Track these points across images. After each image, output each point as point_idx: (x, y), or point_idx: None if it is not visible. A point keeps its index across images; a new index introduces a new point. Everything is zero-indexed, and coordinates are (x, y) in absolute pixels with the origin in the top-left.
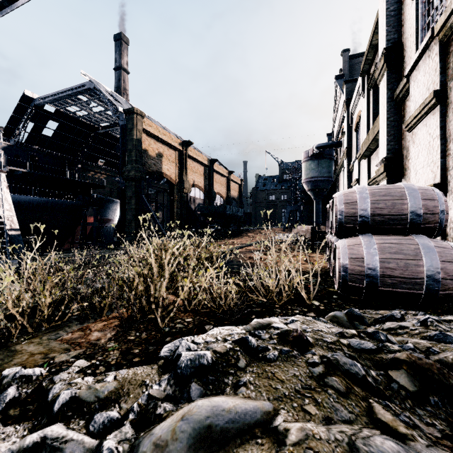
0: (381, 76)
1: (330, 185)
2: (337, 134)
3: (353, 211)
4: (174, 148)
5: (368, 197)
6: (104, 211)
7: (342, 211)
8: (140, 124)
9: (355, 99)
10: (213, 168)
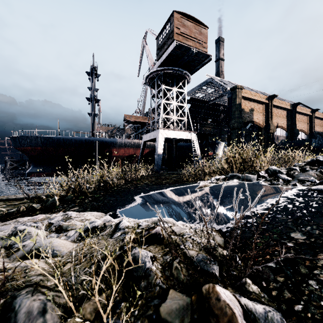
0: None
1: None
2: None
3: None
4: (262, 103)
5: None
6: (215, 149)
7: None
8: (240, 94)
9: None
10: (295, 110)
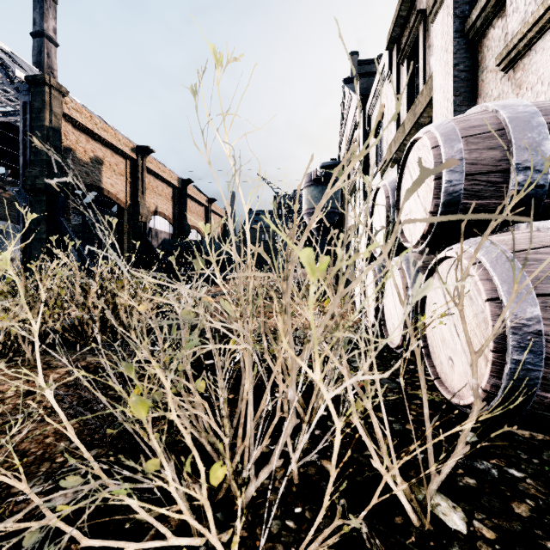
0: (440, 2)
1: (336, 218)
2: (346, 153)
3: (495, 157)
4: (123, 154)
5: (537, 111)
6: None
7: (461, 158)
8: (57, 104)
9: (376, 91)
10: (186, 191)
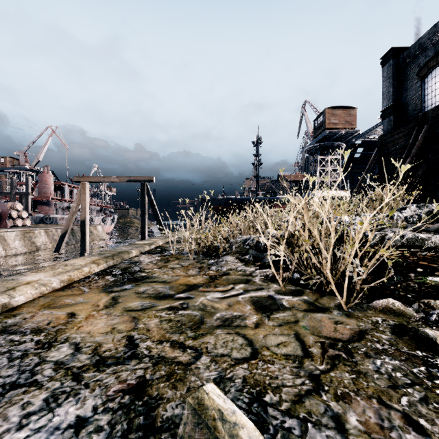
0: None
1: None
2: None
3: None
4: None
5: None
6: None
7: None
8: None
9: None
10: None
